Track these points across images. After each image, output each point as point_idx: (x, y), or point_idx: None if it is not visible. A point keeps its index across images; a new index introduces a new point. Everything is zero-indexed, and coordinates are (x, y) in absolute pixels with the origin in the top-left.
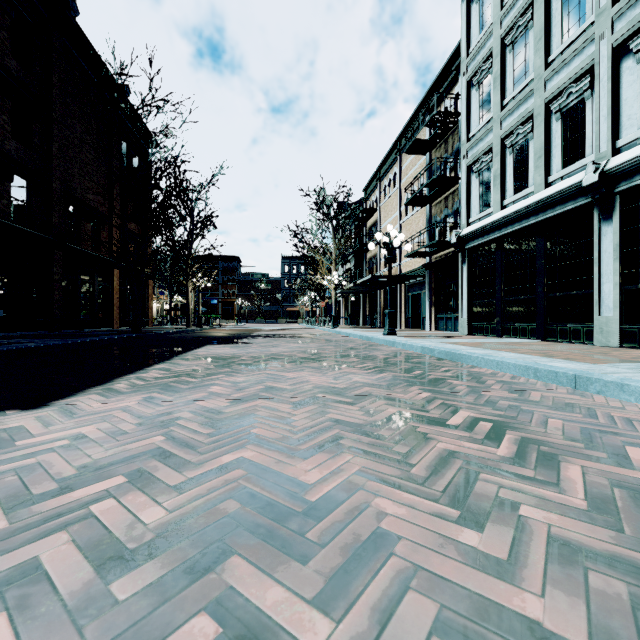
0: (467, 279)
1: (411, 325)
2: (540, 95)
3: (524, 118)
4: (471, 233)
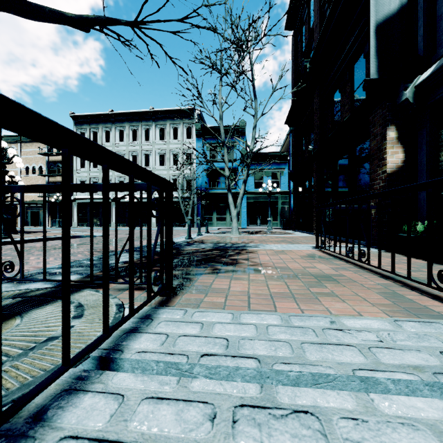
0: (77, 211)
1: (30, 225)
2: (101, 175)
3: (97, 177)
4: (80, 198)
